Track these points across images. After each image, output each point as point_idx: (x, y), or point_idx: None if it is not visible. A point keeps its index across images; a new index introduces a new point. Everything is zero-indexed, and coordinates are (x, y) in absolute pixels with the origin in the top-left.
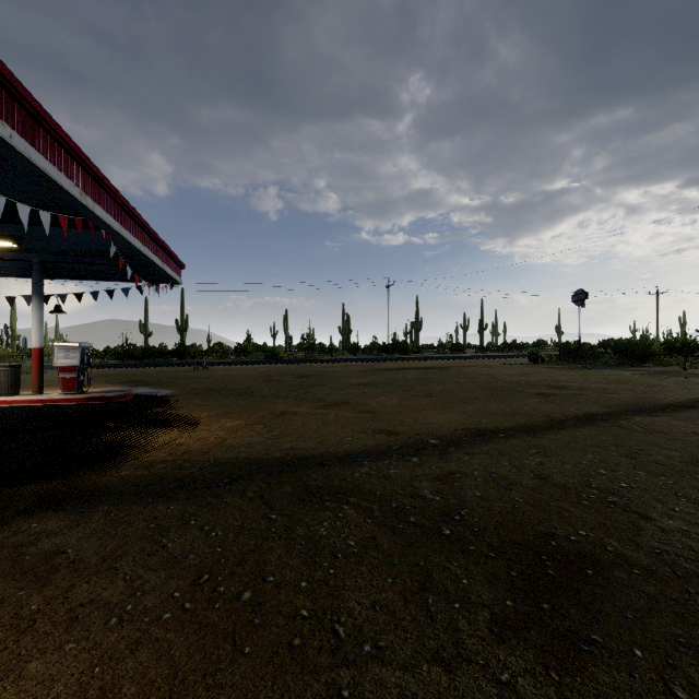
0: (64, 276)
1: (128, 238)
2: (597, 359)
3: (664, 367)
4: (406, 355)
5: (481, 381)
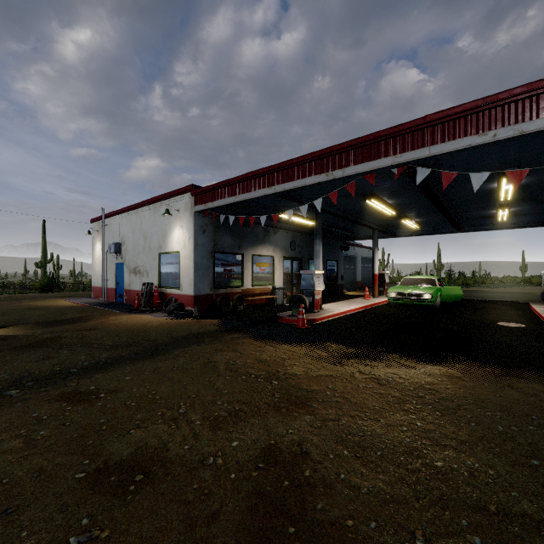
0: None
1: (423, 155)
2: None
3: None
4: None
5: None
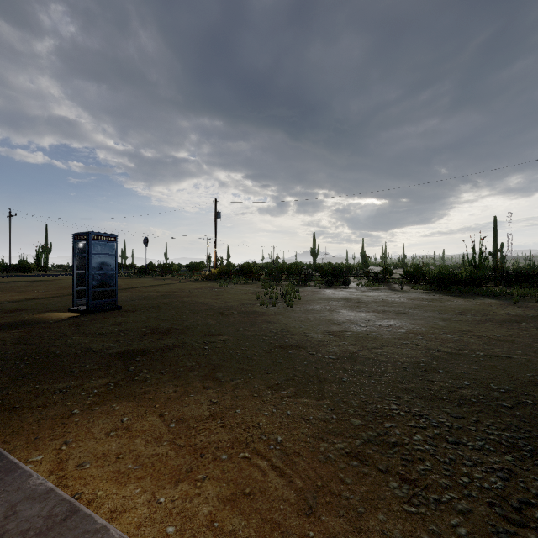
0: None
1: None
2: (150, 274)
3: (174, 277)
4: (30, 273)
5: (62, 285)
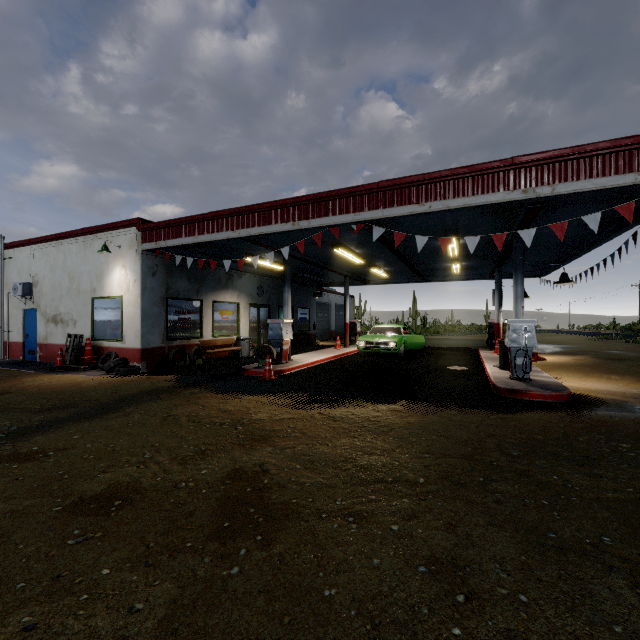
0: (614, 230)
1: (377, 216)
2: None
3: None
4: None
5: None
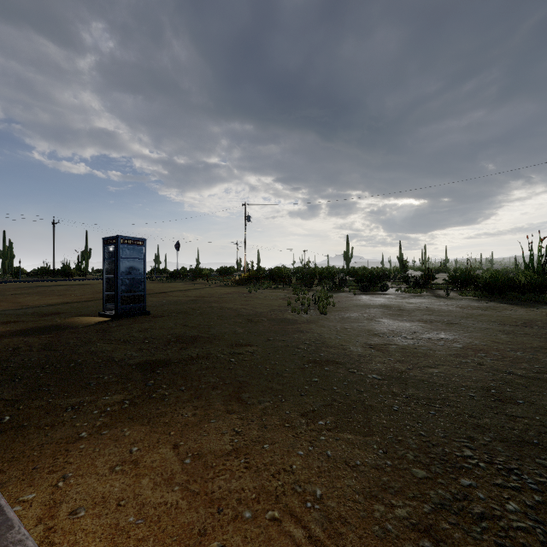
0: None
1: None
2: (182, 278)
3: (204, 281)
4: (71, 277)
5: (97, 289)
